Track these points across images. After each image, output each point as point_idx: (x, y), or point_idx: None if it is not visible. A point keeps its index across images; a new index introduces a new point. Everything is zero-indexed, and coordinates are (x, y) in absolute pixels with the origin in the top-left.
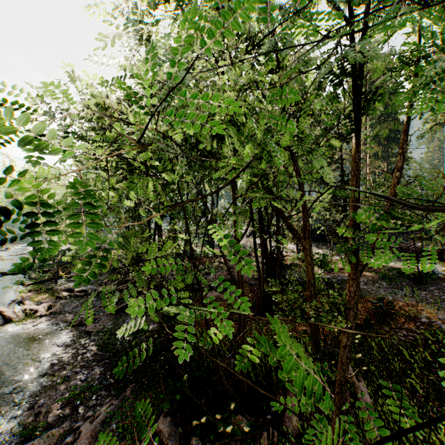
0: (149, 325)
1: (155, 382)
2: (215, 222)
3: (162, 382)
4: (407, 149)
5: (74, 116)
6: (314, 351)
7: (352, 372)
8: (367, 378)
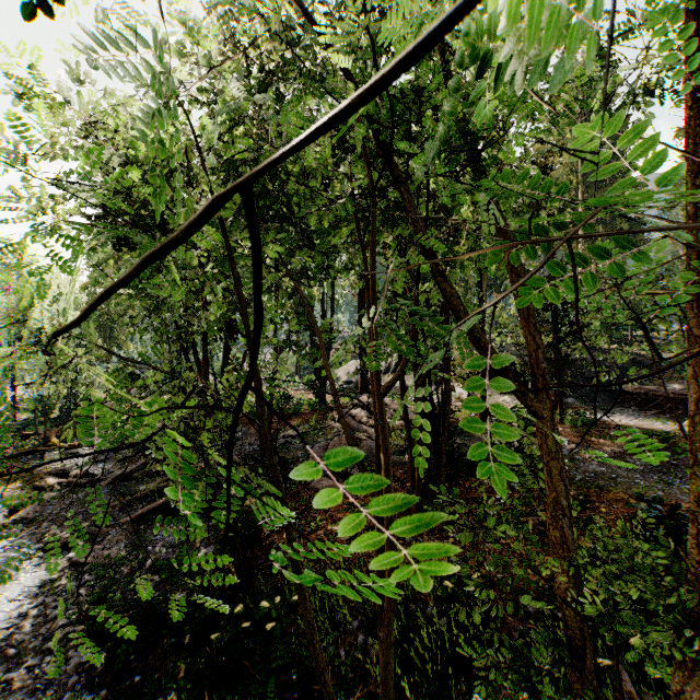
0: (199, 547)
1: (193, 698)
2: (328, 349)
3: (208, 698)
4: None
5: (67, 155)
6: (584, 693)
7: (630, 685)
8: (659, 694)
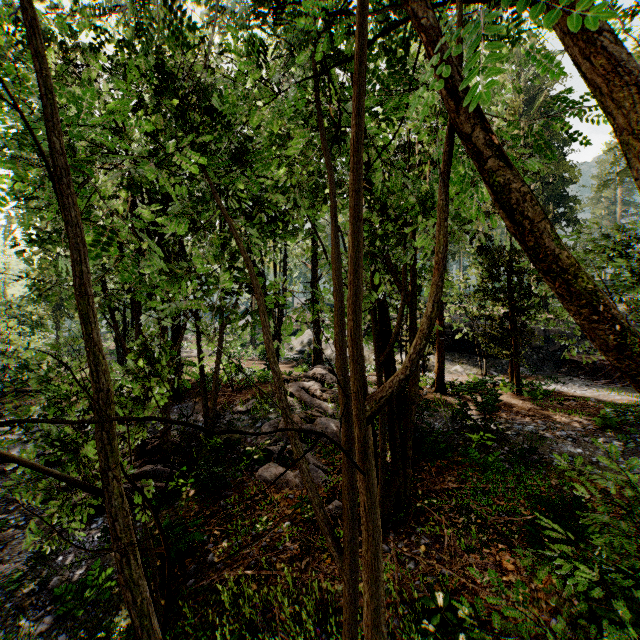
0: None
1: None
2: (281, 319)
3: None
4: (576, 208)
5: None
6: None
7: None
8: None
